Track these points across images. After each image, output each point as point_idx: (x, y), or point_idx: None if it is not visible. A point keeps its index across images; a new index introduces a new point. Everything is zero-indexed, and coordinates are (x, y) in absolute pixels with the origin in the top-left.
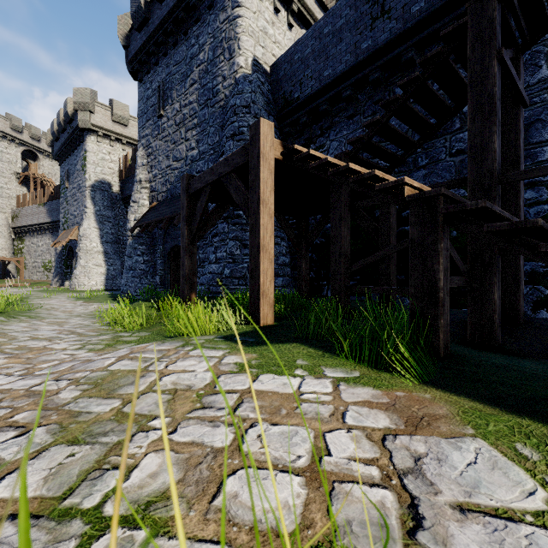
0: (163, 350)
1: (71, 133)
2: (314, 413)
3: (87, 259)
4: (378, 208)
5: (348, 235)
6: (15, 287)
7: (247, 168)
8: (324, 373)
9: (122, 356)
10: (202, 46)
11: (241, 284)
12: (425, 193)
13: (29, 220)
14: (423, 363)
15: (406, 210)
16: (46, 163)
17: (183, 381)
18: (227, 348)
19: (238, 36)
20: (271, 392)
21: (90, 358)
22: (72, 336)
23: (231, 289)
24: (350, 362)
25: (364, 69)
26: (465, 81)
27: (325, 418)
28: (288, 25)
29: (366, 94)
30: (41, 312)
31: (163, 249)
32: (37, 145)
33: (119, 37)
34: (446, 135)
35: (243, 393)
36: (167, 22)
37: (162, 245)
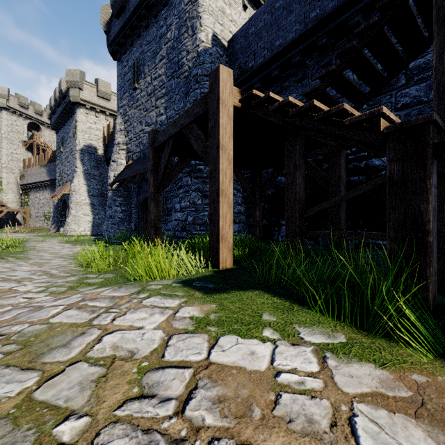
0: (115, 297)
1: (65, 106)
2: (304, 418)
3: (77, 210)
4: (325, 161)
5: (303, 182)
6: (21, 232)
7: (206, 117)
8: (300, 336)
9: (71, 304)
10: (169, 26)
11: (202, 230)
12: (409, 122)
13: (33, 179)
14: (431, 327)
15: (352, 162)
16: (47, 133)
17: (126, 343)
18: (184, 296)
19: (200, 15)
20: (236, 368)
21: (43, 304)
22: (43, 277)
23: (194, 234)
24: (326, 318)
25: (312, 36)
26: (421, 29)
27: (325, 433)
28: (243, 6)
29: (313, 59)
30: (32, 253)
31: (137, 200)
32: (39, 119)
33: (101, 24)
34: (391, 91)
35: (198, 368)
36: (140, 8)
37: (136, 197)
